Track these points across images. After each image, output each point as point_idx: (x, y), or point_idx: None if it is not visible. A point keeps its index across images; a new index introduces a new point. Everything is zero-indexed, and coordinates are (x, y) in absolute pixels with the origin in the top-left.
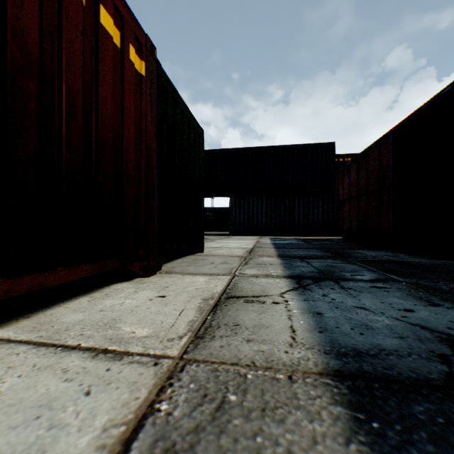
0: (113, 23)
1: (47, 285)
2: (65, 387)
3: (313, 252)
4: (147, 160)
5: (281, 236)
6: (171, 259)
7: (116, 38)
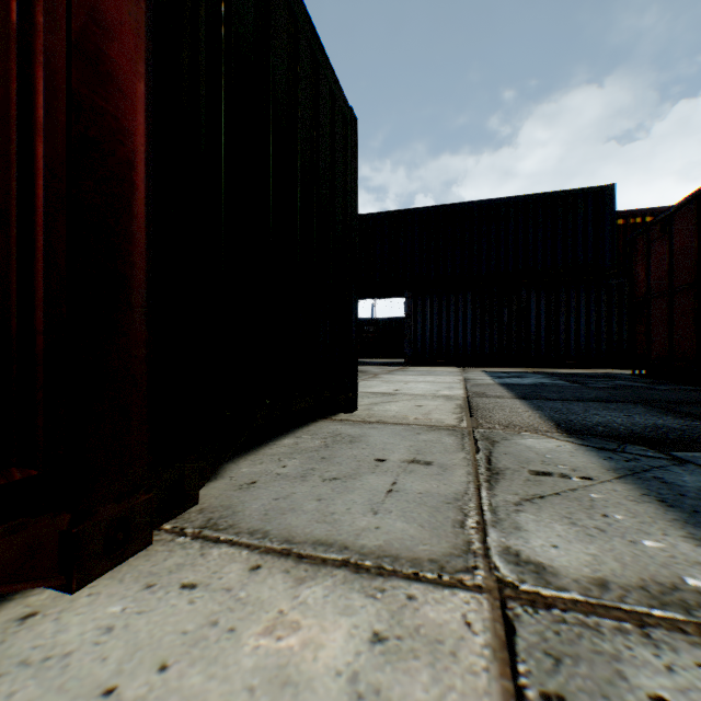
0: None
1: None
2: None
3: (644, 417)
4: (80, 28)
5: (502, 367)
6: (265, 438)
7: None
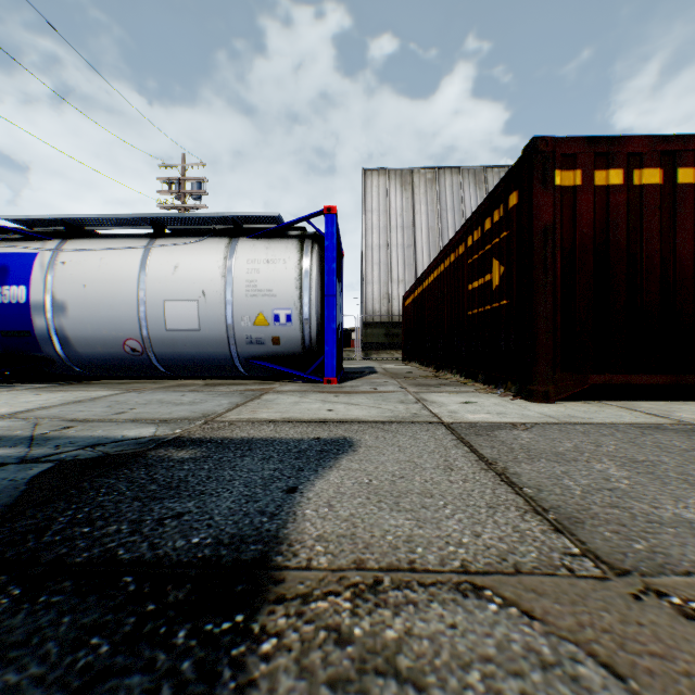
0: (693, 167)
1: (629, 382)
2: (627, 415)
3: None
4: None
5: None
6: None
7: None
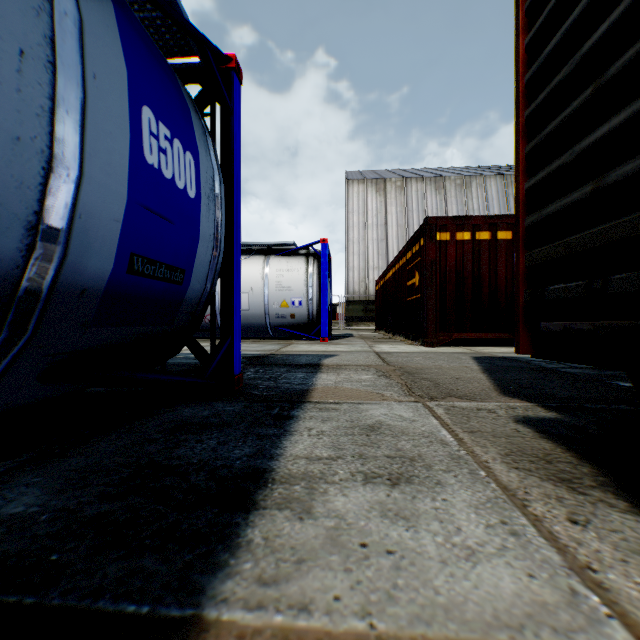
0: (506, 230)
1: (474, 337)
2: (460, 350)
3: None
4: None
5: None
6: None
7: (508, 236)
